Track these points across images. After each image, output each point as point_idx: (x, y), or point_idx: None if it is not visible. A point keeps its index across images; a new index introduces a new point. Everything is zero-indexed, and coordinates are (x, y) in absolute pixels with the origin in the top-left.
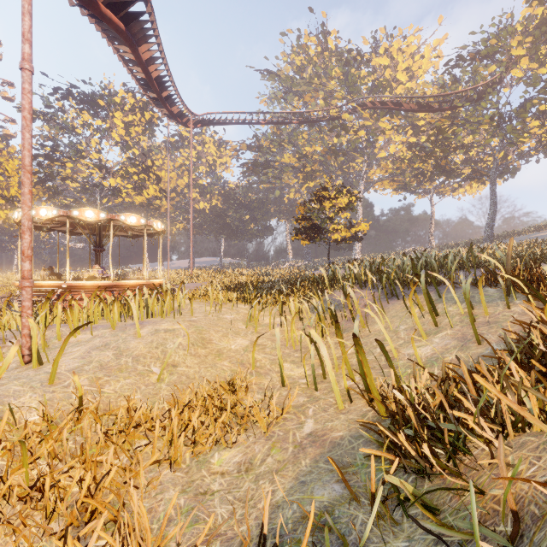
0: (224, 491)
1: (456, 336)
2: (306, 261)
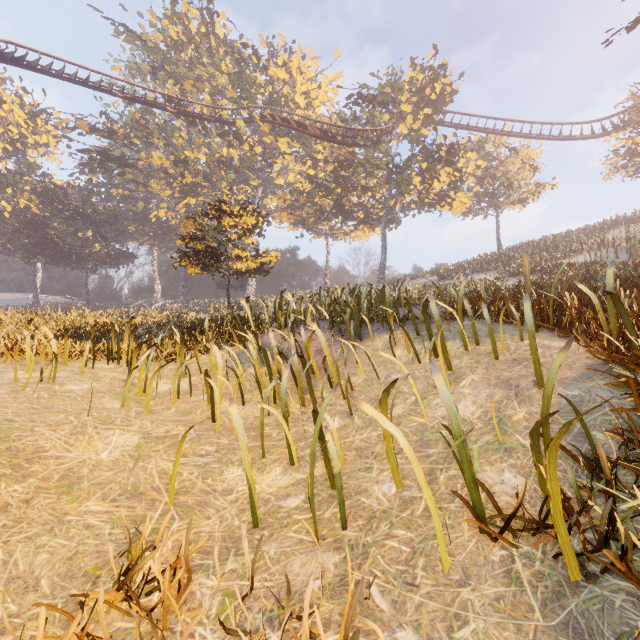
0: None
1: (492, 382)
2: (184, 302)
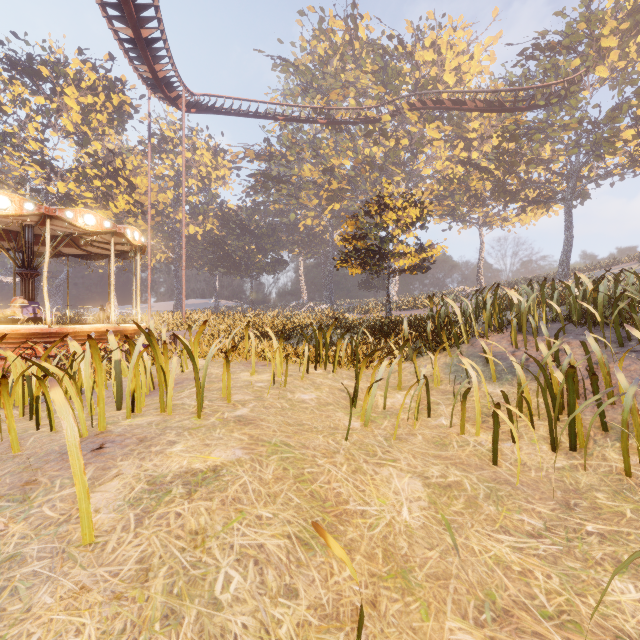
0: None
1: None
2: (328, 304)
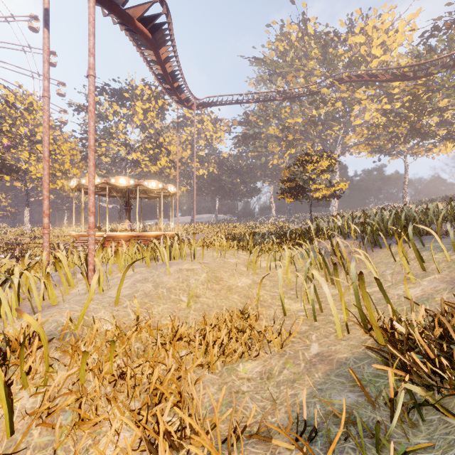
0: (252, 392)
1: (445, 280)
2: (288, 217)
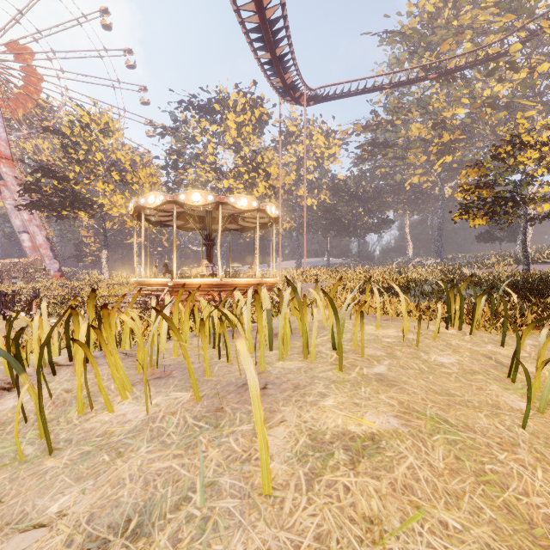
0: None
1: None
2: (437, 259)
